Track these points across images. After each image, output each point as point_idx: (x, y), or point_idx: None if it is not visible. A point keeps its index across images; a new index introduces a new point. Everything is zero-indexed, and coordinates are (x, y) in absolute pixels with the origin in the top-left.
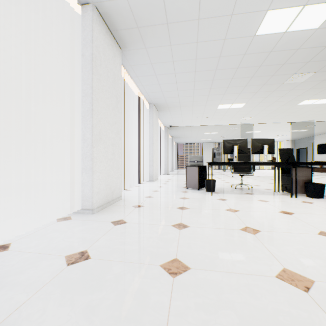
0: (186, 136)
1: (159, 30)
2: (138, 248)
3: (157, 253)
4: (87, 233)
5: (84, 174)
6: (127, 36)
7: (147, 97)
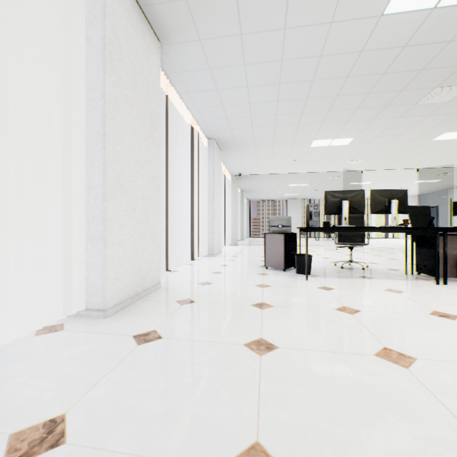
0: (262, 189)
1: (222, 5)
2: (176, 408)
3: (214, 426)
4: (81, 363)
5: (91, 249)
6: (168, 17)
7: (204, 127)
